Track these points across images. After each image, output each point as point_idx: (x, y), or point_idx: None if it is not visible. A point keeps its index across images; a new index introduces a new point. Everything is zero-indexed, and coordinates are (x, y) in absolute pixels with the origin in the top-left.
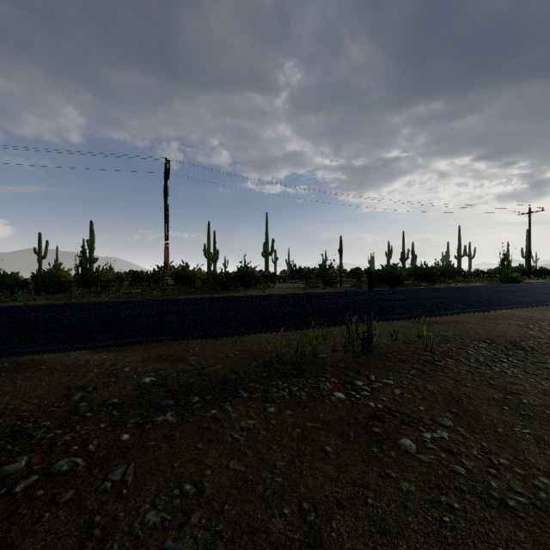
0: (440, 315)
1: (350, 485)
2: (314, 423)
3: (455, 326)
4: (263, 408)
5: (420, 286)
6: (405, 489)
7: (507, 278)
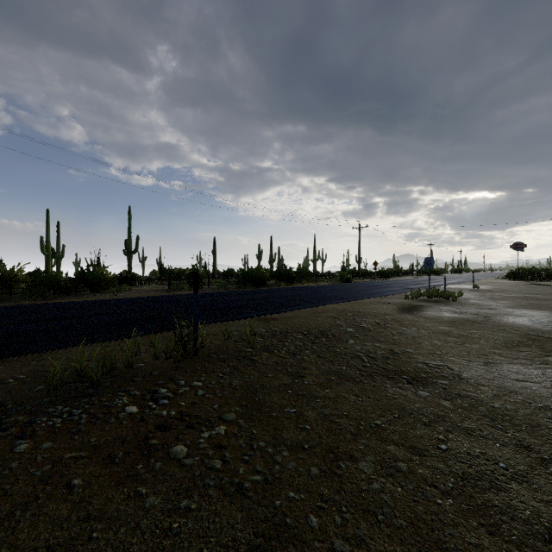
0: (280, 312)
1: (79, 522)
2: (78, 451)
3: (287, 321)
4: (9, 448)
5: (280, 286)
6: (148, 505)
7: (344, 278)
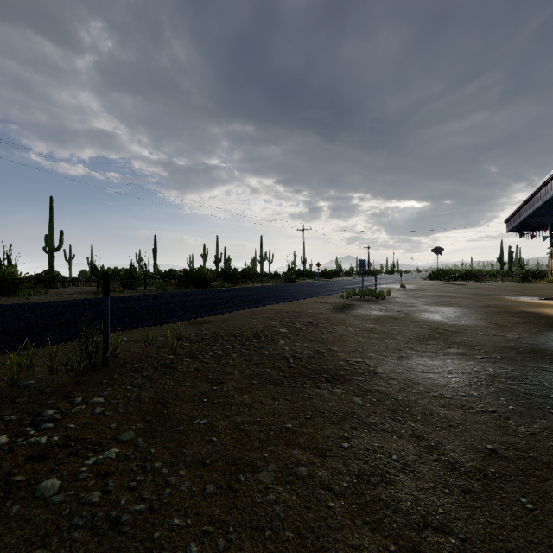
0: (215, 314)
1: None
2: None
3: (221, 323)
4: None
5: (224, 287)
6: None
7: (289, 279)
